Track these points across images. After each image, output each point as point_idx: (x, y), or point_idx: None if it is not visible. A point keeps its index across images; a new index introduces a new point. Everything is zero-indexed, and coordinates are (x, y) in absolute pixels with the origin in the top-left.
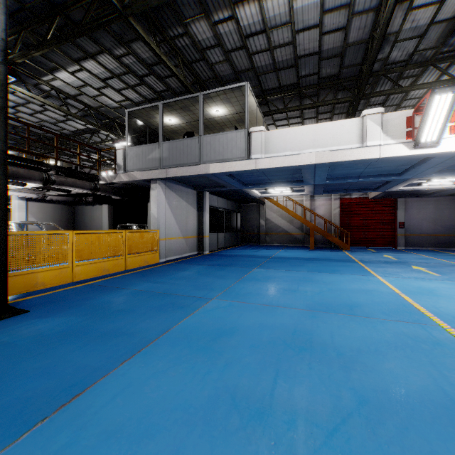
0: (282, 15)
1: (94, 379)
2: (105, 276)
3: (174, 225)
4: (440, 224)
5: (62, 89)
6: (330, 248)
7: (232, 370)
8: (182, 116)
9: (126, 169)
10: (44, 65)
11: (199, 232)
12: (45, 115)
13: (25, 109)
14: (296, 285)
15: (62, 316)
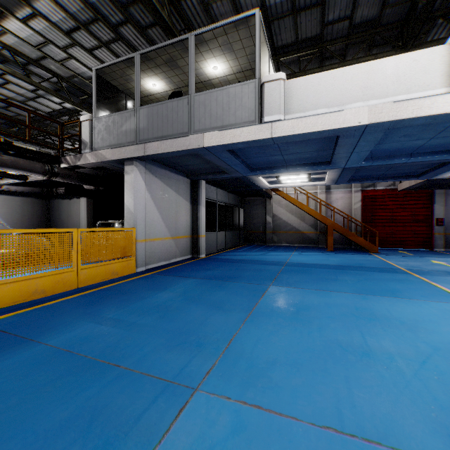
0: None
1: None
2: (32, 304)
3: (159, 221)
4: None
5: (19, 49)
6: (351, 250)
7: None
8: (168, 77)
9: (93, 147)
10: None
11: (193, 230)
12: (9, 90)
13: None
14: (356, 332)
15: None
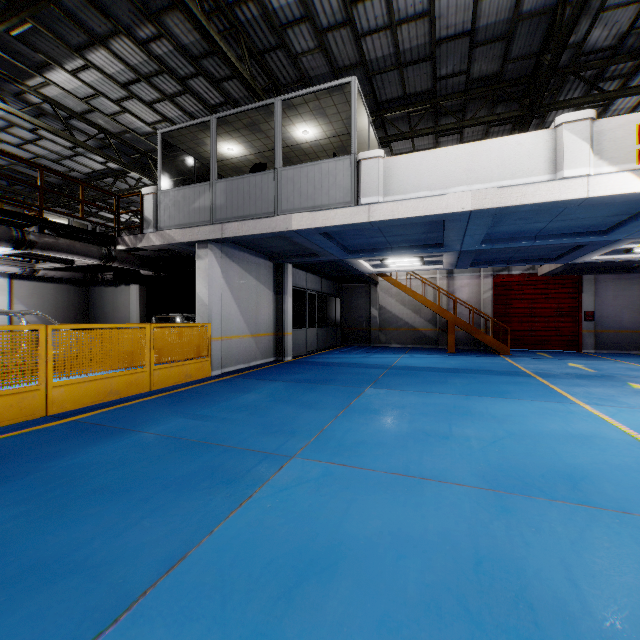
0: None
1: None
2: (110, 404)
3: (236, 315)
4: None
5: (62, 101)
6: (478, 351)
7: None
8: (249, 141)
9: (158, 226)
10: (26, 58)
11: (277, 326)
12: (40, 147)
13: (8, 137)
14: (445, 423)
15: None
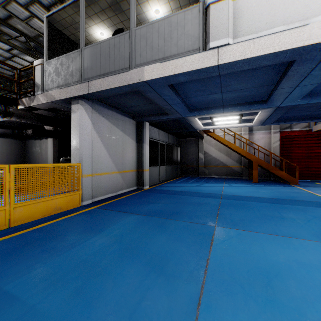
0: None
1: None
2: None
3: (106, 157)
4: None
5: None
6: (272, 181)
7: None
8: (114, 24)
9: (44, 88)
10: None
11: (138, 165)
12: None
13: None
14: None
15: None
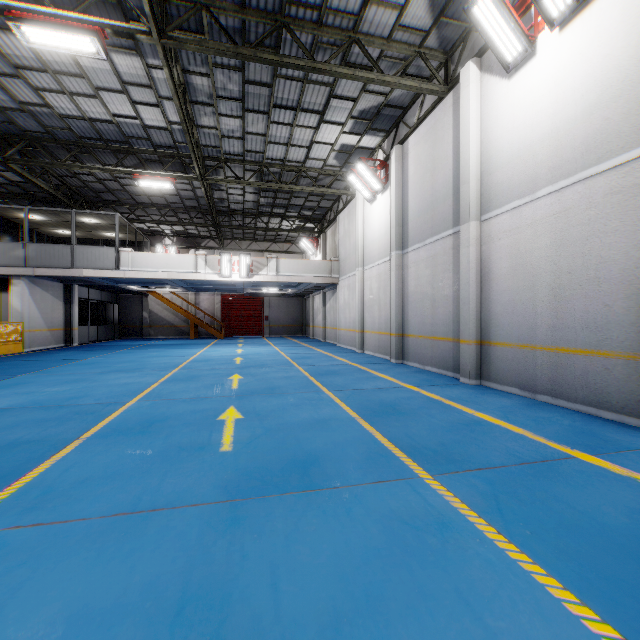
0: None
1: (44, 369)
2: None
3: (39, 317)
4: (291, 317)
5: None
6: (210, 338)
7: (99, 365)
8: (49, 217)
9: None
10: None
11: (67, 324)
12: None
13: None
14: (147, 353)
15: None
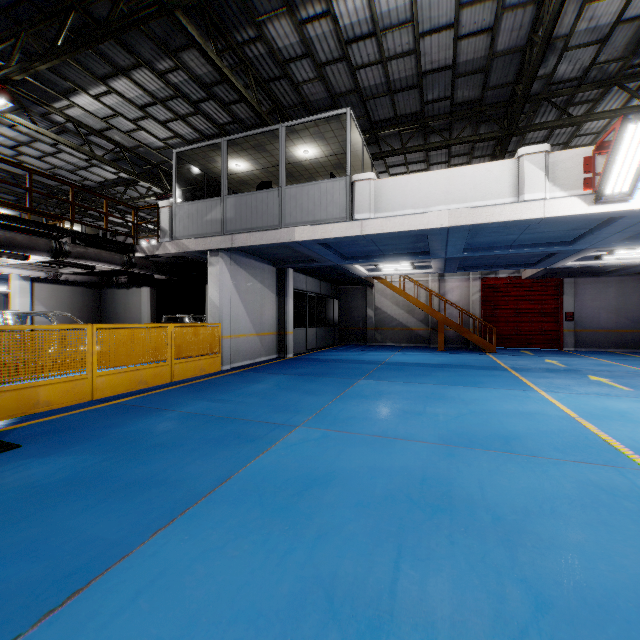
0: (400, 10)
1: (106, 562)
2: (141, 392)
3: (243, 316)
4: (625, 315)
5: (83, 120)
6: (467, 349)
7: (328, 547)
8: (255, 159)
9: (173, 236)
10: (55, 85)
11: (279, 326)
12: (58, 159)
13: (30, 151)
14: (421, 405)
15: (69, 454)
